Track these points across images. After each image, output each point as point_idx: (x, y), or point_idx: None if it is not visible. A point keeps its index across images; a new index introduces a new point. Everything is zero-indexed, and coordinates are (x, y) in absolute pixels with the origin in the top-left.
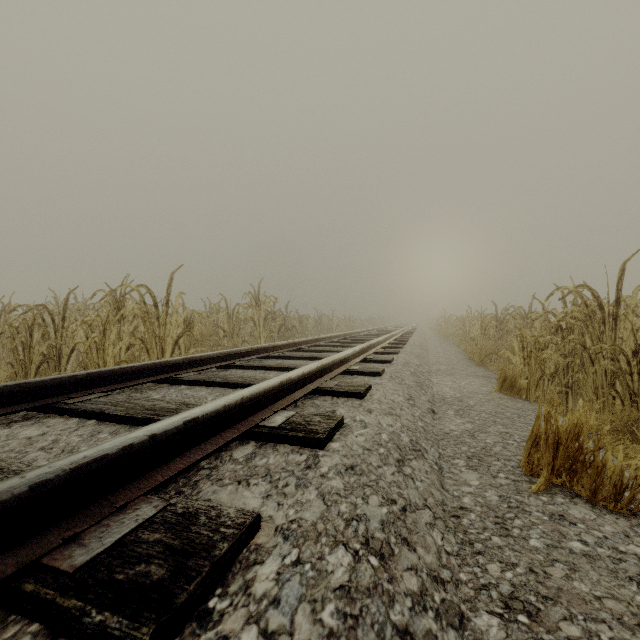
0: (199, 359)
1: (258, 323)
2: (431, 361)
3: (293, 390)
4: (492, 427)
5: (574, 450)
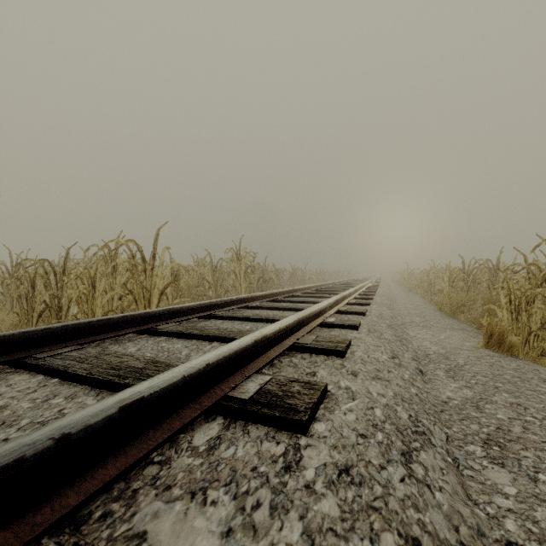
0: (179, 310)
1: (239, 275)
2: (402, 312)
3: (269, 347)
4: (497, 395)
5: None
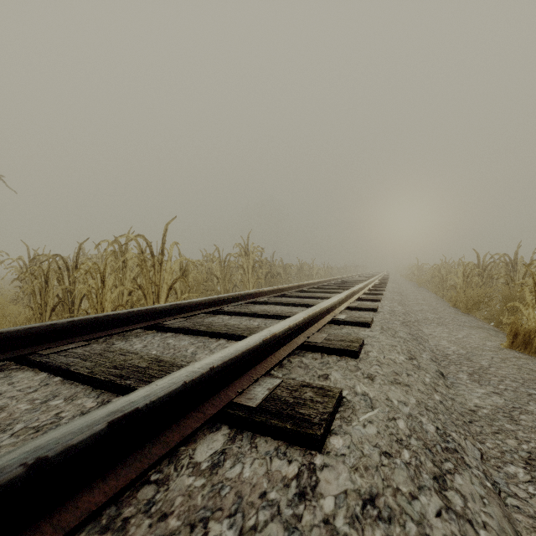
0: (187, 305)
1: (247, 270)
2: (414, 308)
3: (278, 347)
4: (532, 404)
5: None
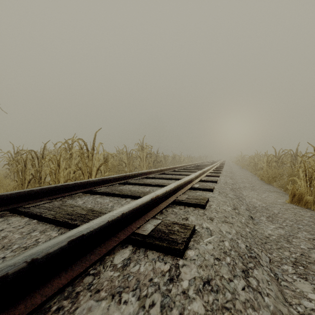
0: (108, 179)
1: (142, 159)
2: (238, 181)
3: (159, 202)
4: (299, 233)
5: None
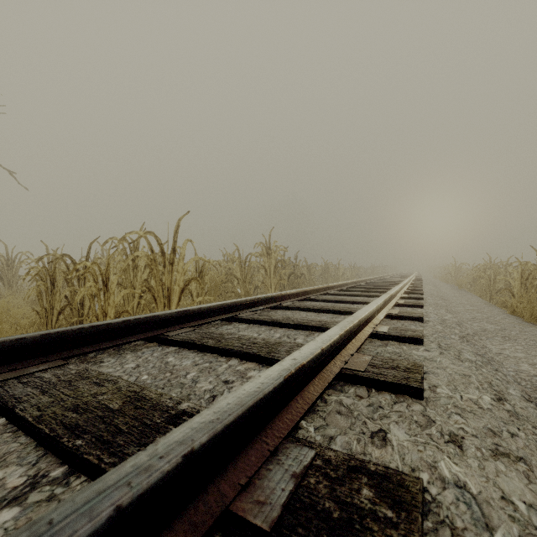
0: (197, 312)
1: (269, 271)
2: (464, 316)
3: (306, 381)
4: None
5: None
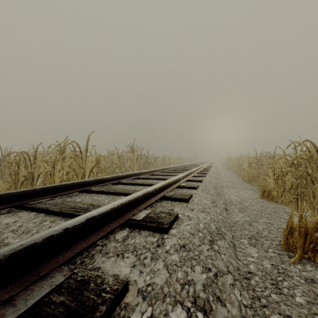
0: (102, 179)
1: (133, 160)
2: (222, 180)
3: (150, 197)
4: (260, 219)
5: (316, 237)
